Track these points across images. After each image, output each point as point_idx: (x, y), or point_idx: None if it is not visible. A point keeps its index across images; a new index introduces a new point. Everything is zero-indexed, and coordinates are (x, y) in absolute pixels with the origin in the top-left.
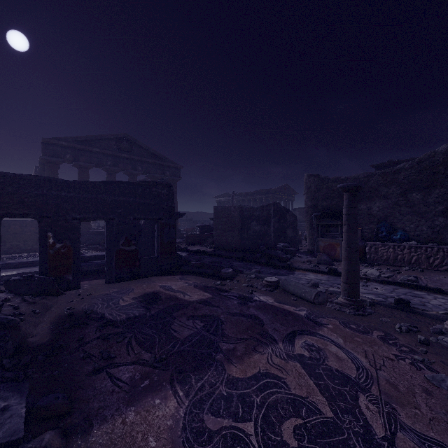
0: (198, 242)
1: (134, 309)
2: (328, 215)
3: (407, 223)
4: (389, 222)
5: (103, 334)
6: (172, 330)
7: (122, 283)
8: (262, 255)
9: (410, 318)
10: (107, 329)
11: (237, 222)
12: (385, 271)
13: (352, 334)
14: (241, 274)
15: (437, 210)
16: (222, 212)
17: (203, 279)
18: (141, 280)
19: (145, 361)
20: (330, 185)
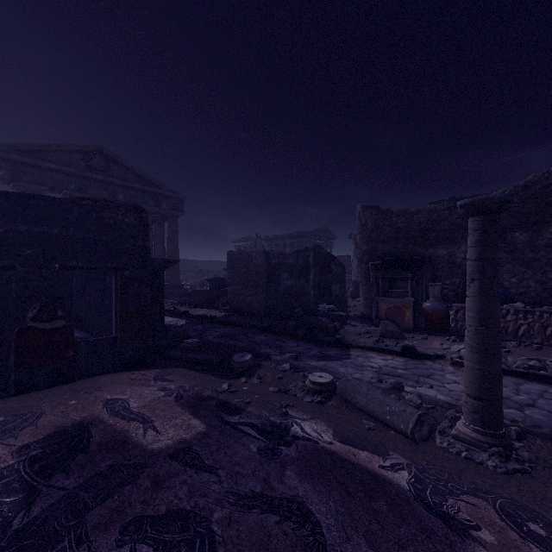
0: (206, 302)
1: None
2: (392, 264)
3: (506, 276)
4: None
5: None
6: None
7: (30, 395)
8: (299, 324)
9: None
10: None
11: (261, 275)
12: None
13: None
14: (266, 363)
15: (551, 257)
16: (240, 259)
17: (198, 377)
18: (76, 385)
19: None
20: (394, 221)
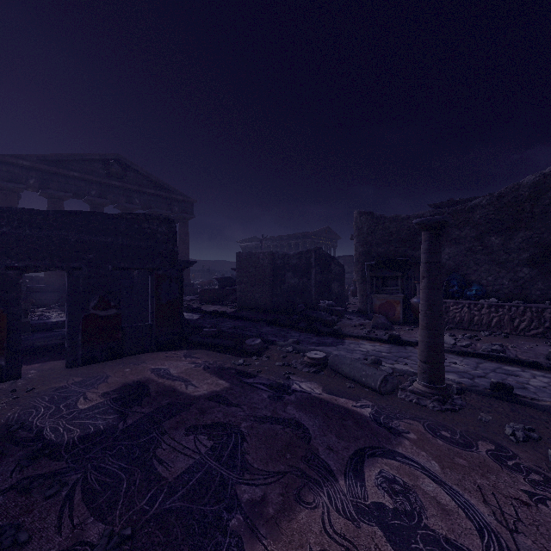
0: (216, 300)
1: (99, 417)
2: (385, 264)
3: (483, 275)
4: (461, 274)
5: (26, 477)
6: (156, 461)
7: (93, 365)
8: (301, 318)
9: (518, 414)
10: (36, 464)
11: (267, 274)
12: (461, 338)
13: (449, 452)
14: (273, 346)
15: (521, 258)
16: (248, 260)
17: (218, 356)
18: (125, 360)
19: (87, 547)
20: (387, 226)
